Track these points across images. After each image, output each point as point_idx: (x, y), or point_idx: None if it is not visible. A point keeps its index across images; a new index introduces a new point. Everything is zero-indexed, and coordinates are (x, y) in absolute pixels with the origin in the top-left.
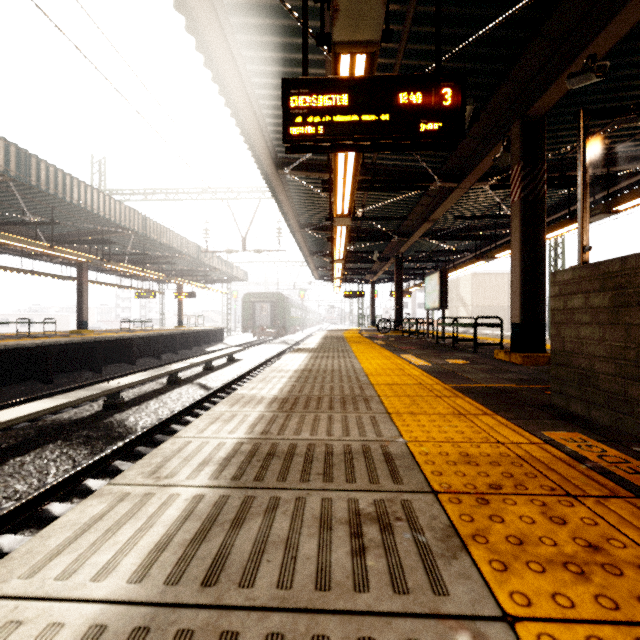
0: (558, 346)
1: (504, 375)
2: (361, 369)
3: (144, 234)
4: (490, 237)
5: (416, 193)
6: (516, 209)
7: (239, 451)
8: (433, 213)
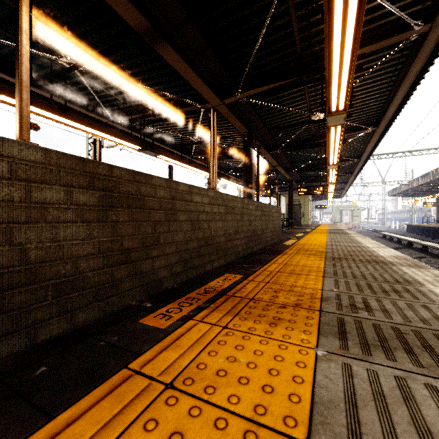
0: (9, 259)
1: None
2: None
3: None
4: None
5: None
6: None
7: None
8: None
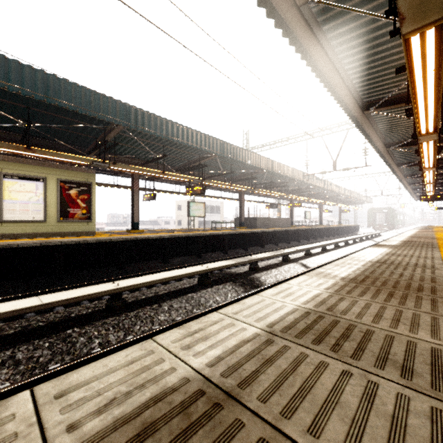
0: None
1: None
2: (433, 229)
3: (350, 196)
4: None
5: None
6: None
7: (418, 230)
8: None
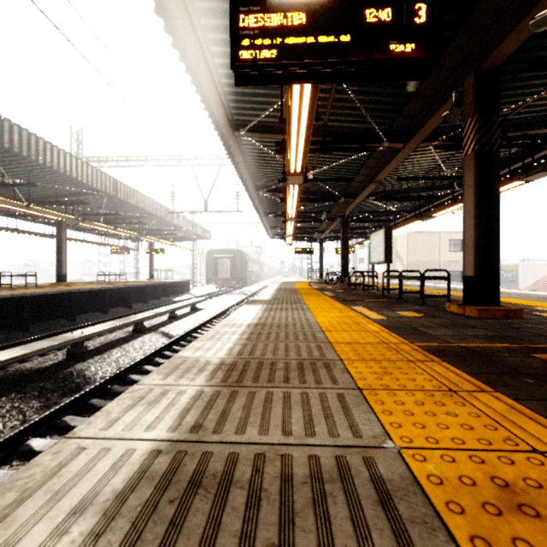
0: None
1: (468, 331)
2: (316, 323)
3: (115, 196)
4: (428, 198)
5: (364, 154)
6: (470, 162)
7: (148, 473)
8: (379, 174)
